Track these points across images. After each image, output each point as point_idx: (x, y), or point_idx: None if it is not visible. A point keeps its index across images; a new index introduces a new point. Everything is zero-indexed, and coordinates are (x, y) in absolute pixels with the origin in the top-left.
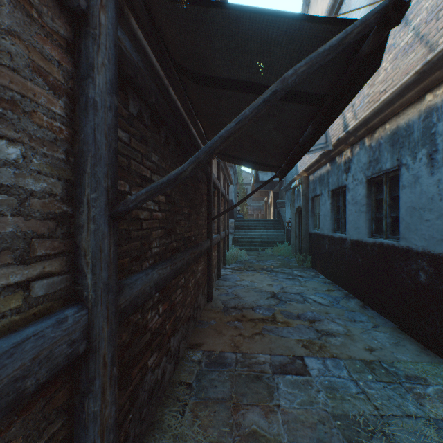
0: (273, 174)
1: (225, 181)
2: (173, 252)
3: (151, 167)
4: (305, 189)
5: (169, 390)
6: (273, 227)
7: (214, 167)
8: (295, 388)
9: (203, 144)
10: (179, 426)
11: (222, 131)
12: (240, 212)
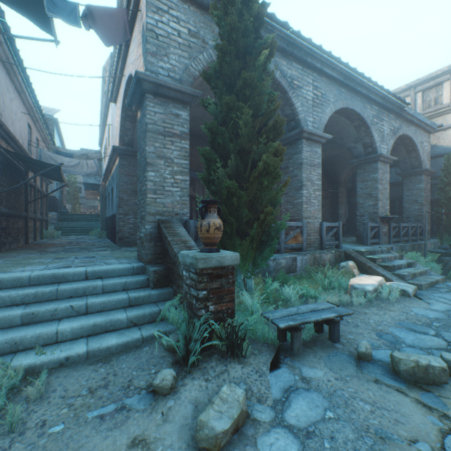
0: (97, 179)
1: (43, 182)
2: (9, 208)
3: (4, 181)
4: (104, 192)
5: (9, 250)
6: (95, 219)
7: (31, 175)
8: (58, 247)
9: (23, 167)
10: (14, 250)
11: (27, 180)
12: (65, 208)
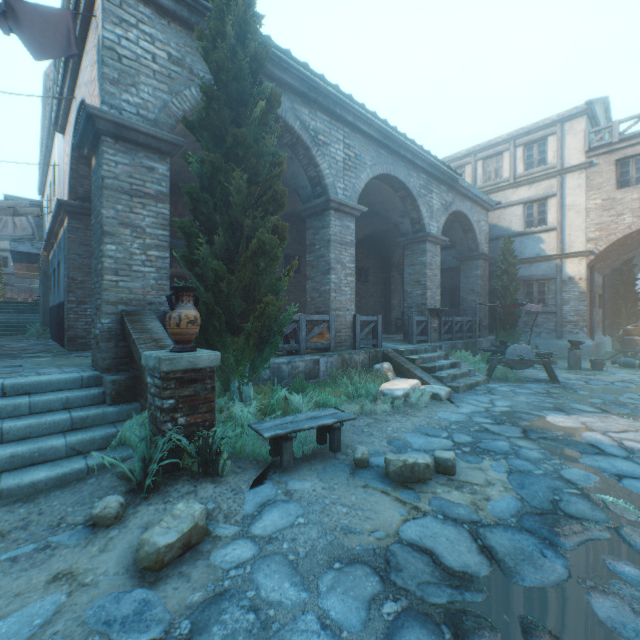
0: (36, 245)
1: None
2: None
3: None
4: (47, 267)
5: None
6: (32, 310)
7: None
8: None
9: None
10: None
11: None
12: None
